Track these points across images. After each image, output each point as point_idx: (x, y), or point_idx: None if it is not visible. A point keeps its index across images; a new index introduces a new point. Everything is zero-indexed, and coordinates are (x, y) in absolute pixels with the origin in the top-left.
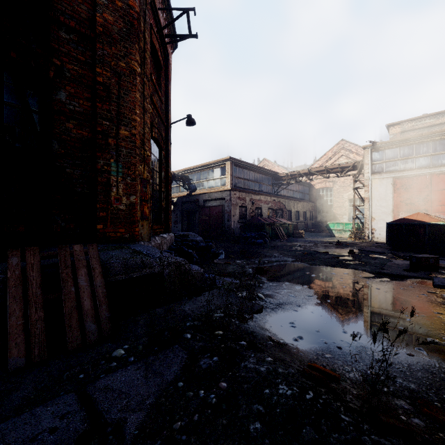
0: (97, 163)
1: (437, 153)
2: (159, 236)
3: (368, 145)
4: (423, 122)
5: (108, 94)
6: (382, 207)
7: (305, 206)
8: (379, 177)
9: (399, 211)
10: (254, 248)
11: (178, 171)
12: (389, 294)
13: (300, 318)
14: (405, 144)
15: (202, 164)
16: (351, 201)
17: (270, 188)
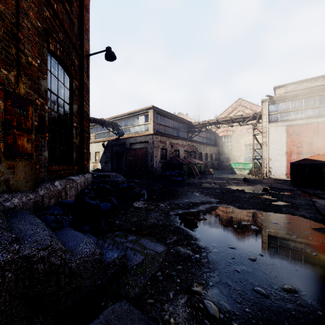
0: None
1: (322, 105)
2: (64, 179)
3: (266, 99)
4: (301, 85)
5: None
6: (278, 150)
7: (212, 150)
8: (275, 125)
9: (291, 153)
10: (175, 186)
11: (108, 118)
12: None
13: None
14: (296, 98)
15: (129, 112)
16: (246, 146)
17: (185, 134)
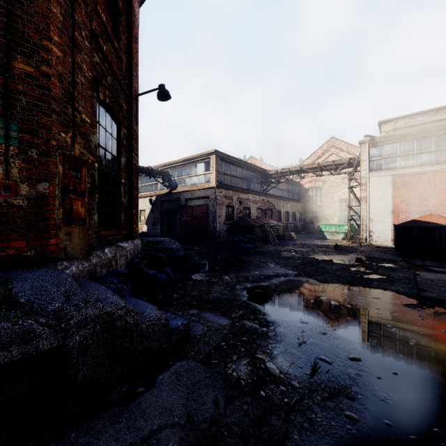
0: None
1: (440, 149)
2: (113, 246)
3: (365, 140)
4: (416, 120)
5: None
6: (381, 207)
7: (294, 207)
8: (378, 175)
9: (399, 212)
10: (244, 255)
11: (157, 166)
12: None
13: None
14: (405, 139)
15: (184, 158)
16: (341, 202)
17: (258, 186)
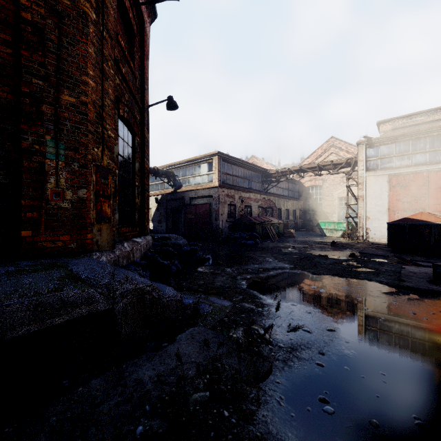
0: (22, 140)
1: (434, 149)
2: (130, 241)
3: (362, 141)
4: (413, 120)
5: (42, 39)
6: (377, 206)
7: (295, 205)
8: (374, 174)
9: (395, 210)
10: (245, 250)
11: (162, 166)
12: (434, 323)
13: (332, 385)
14: (401, 140)
15: (188, 159)
16: (341, 200)
17: (259, 185)
